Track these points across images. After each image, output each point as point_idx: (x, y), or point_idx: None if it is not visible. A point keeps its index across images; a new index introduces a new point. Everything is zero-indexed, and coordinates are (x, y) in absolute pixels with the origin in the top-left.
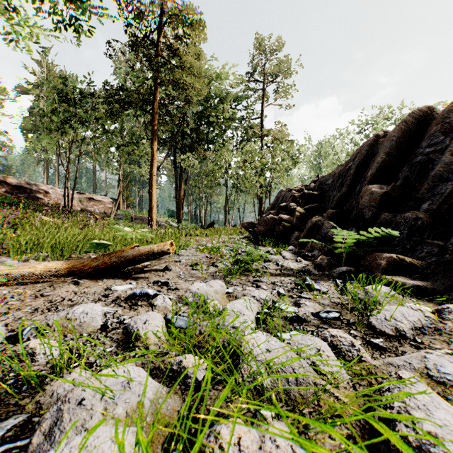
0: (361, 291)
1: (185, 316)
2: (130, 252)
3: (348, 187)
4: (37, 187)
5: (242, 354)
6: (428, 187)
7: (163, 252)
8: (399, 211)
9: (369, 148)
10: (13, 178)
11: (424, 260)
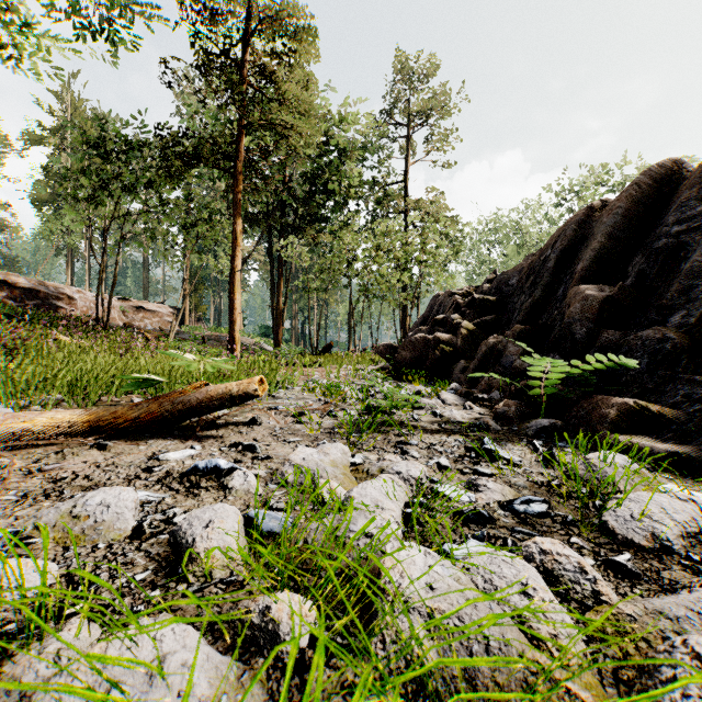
0: (579, 463)
1: (281, 509)
2: (193, 394)
3: (545, 290)
4: (56, 289)
5: (382, 593)
6: (680, 288)
7: (248, 394)
8: (631, 327)
9: (577, 228)
10: (18, 275)
11: (679, 408)
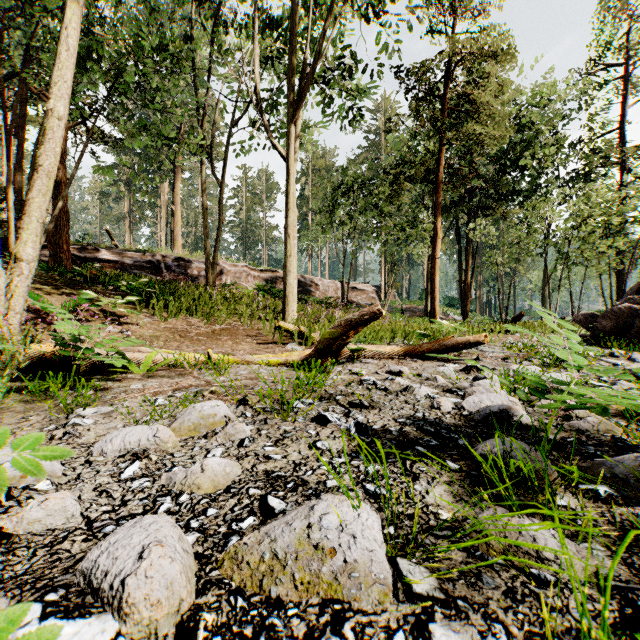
0: None
1: None
2: (449, 341)
3: None
4: (309, 280)
5: (552, 387)
6: None
7: (477, 343)
8: None
9: None
10: None
11: None
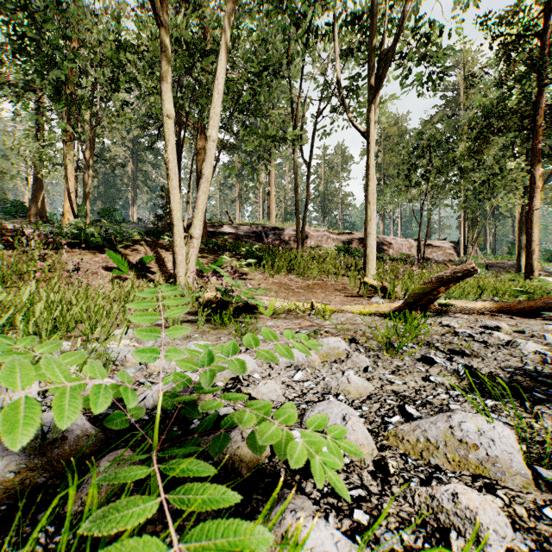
0: None
1: None
2: None
3: None
4: (382, 239)
5: None
6: None
7: None
8: None
9: None
10: None
11: None
